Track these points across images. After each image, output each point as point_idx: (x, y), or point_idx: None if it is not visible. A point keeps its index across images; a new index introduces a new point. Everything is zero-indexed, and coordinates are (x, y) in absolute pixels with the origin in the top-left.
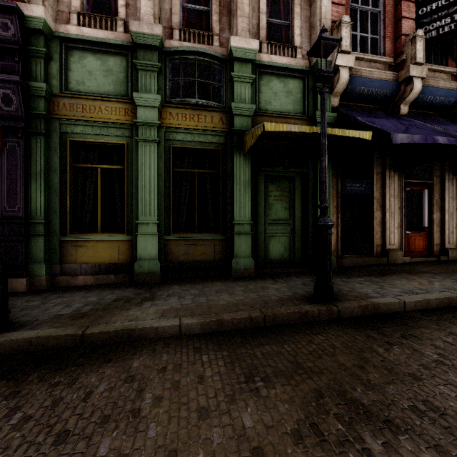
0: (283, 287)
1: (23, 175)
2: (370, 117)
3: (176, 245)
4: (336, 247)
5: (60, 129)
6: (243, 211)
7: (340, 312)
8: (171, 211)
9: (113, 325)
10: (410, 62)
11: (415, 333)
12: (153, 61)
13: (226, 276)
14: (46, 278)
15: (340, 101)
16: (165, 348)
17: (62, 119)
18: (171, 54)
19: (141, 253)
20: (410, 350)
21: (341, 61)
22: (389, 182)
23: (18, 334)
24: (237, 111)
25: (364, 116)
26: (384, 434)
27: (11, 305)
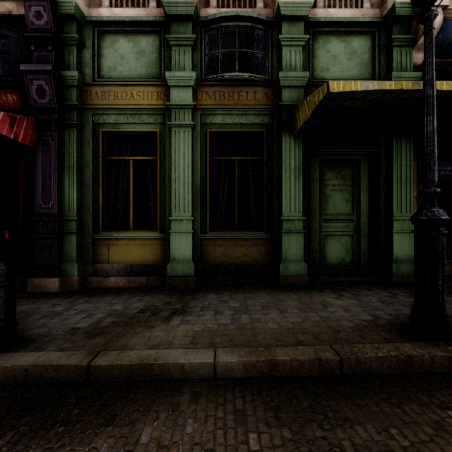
0: (354, 305)
1: (57, 169)
2: None
3: (212, 245)
4: None
5: (92, 120)
6: (294, 205)
7: None
8: (208, 206)
9: (128, 354)
10: None
11: None
12: (188, 34)
13: (271, 284)
14: (78, 279)
15: None
16: (191, 405)
17: (94, 109)
18: (207, 25)
19: (174, 254)
20: None
21: None
22: None
23: (17, 357)
24: (286, 81)
25: None
26: None
27: (36, 309)
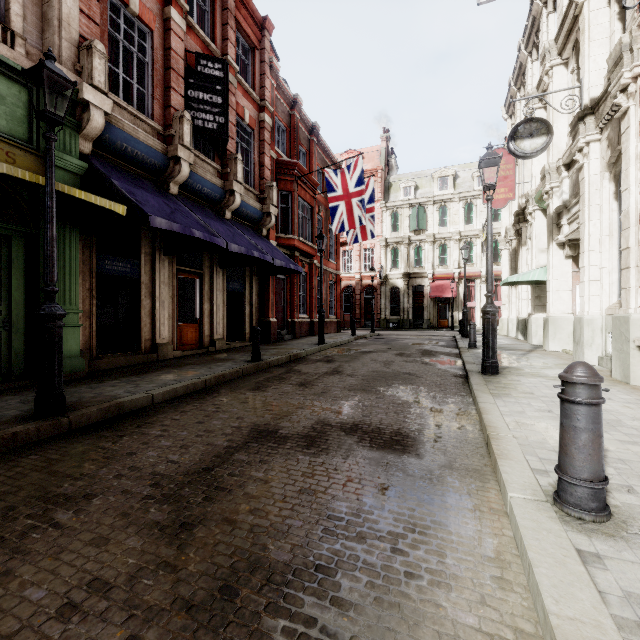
0: None
1: None
2: (135, 185)
3: None
4: (90, 345)
5: None
6: None
7: (72, 422)
8: None
9: None
10: (178, 141)
11: (152, 420)
12: None
13: None
14: None
15: (96, 149)
16: None
17: None
18: None
19: None
20: (138, 436)
21: (93, 97)
22: (160, 266)
23: None
24: None
25: (127, 180)
26: (79, 505)
27: None
